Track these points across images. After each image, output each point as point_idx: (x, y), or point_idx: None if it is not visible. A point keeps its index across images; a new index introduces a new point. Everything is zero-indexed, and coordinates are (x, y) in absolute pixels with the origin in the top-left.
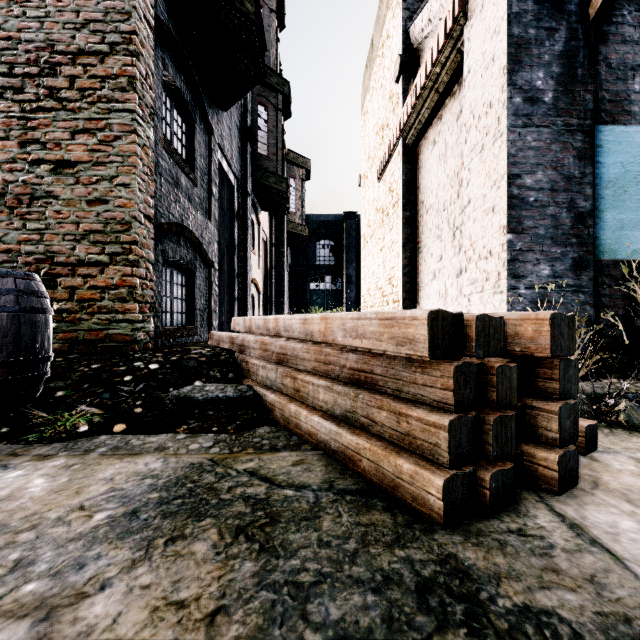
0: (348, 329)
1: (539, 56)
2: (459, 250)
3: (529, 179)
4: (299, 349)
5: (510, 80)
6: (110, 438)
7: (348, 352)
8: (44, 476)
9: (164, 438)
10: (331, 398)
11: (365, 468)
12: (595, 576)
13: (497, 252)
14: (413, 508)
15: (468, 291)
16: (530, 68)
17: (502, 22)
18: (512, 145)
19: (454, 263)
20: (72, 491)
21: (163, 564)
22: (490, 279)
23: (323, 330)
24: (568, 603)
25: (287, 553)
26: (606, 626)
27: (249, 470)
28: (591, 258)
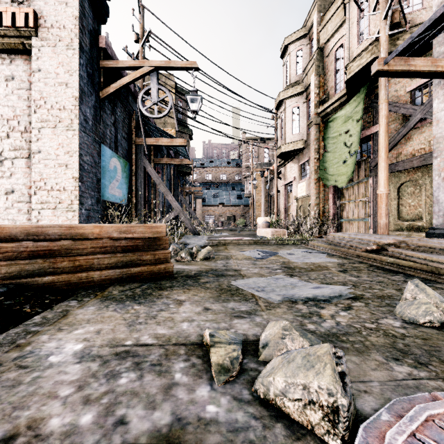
0: (123, 231)
1: (88, 102)
2: (11, 175)
3: (85, 158)
4: (71, 244)
5: (80, 106)
6: (4, 333)
7: (121, 240)
8: (71, 332)
9: (41, 314)
10: (116, 260)
11: (145, 275)
12: (190, 270)
13: (71, 189)
14: (165, 276)
15: (39, 207)
16: (86, 105)
17: (75, 73)
18: (81, 139)
19: (2, 183)
20: (106, 318)
21: (171, 295)
22: (64, 203)
23: (98, 232)
24: (194, 272)
25: (173, 285)
26: (198, 271)
27: (121, 291)
28: (101, 198)
